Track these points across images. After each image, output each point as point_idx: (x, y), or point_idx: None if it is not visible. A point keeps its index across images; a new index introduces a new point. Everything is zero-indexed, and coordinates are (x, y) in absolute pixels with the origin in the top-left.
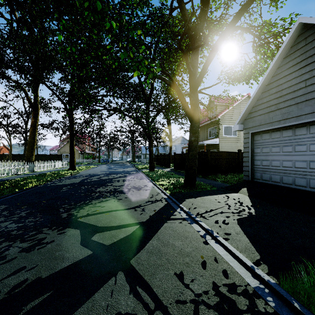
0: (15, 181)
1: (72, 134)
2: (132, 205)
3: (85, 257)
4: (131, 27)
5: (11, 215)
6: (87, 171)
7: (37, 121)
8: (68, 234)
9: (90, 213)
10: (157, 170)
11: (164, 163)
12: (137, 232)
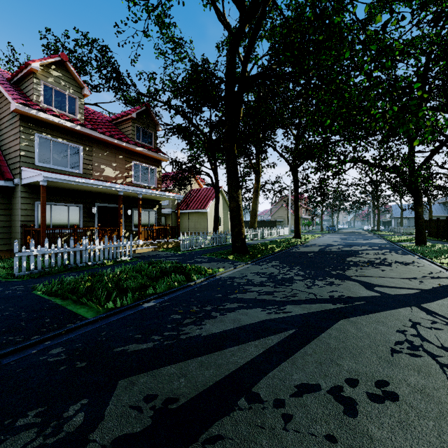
0: (260, 245)
1: (296, 197)
2: (403, 276)
3: (377, 295)
4: (400, 79)
5: (291, 267)
6: (315, 240)
7: (259, 186)
8: (349, 283)
9: (357, 275)
10: (432, 244)
11: (447, 233)
12: (420, 293)
